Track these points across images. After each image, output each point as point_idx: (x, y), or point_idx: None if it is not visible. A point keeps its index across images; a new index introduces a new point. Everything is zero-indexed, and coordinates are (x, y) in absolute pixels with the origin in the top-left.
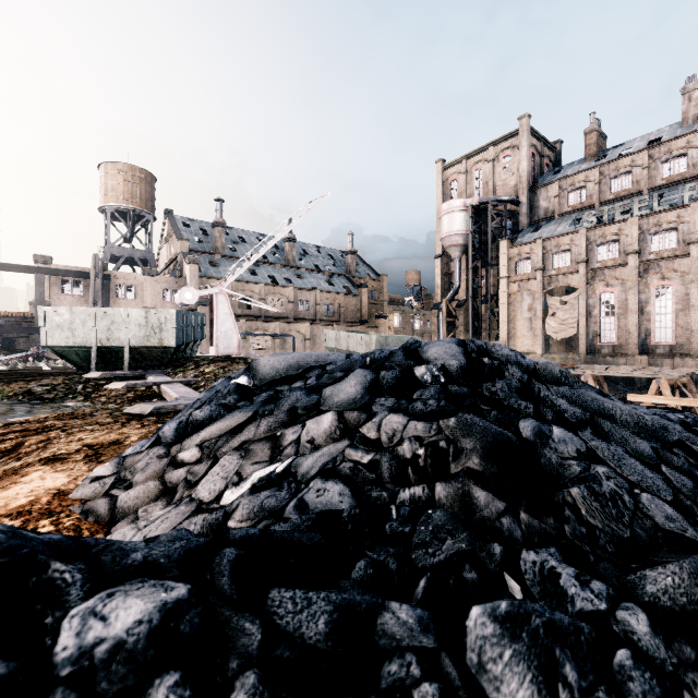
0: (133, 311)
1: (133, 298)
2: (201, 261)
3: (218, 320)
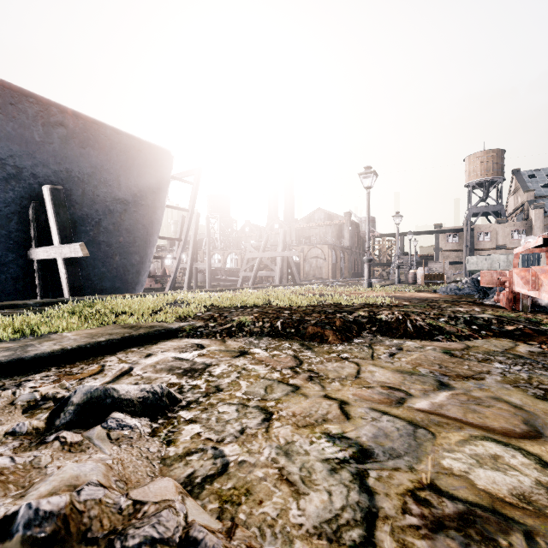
0: (501, 256)
1: (488, 240)
2: (545, 203)
3: None
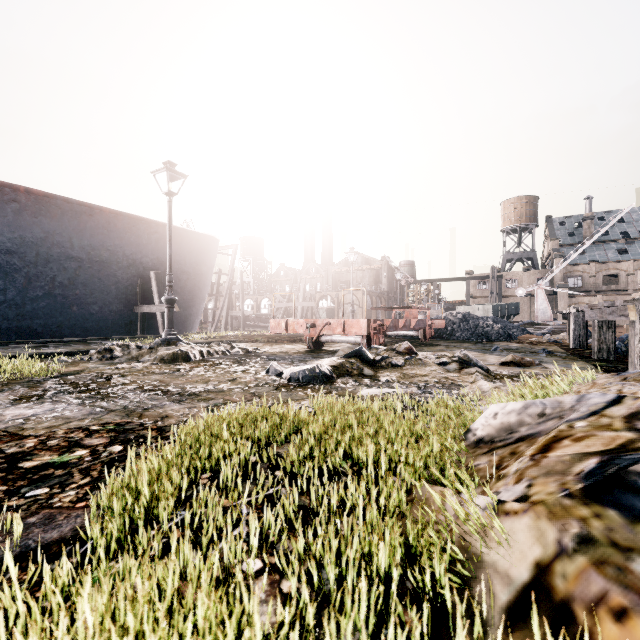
0: (479, 306)
1: (516, 287)
2: (568, 252)
3: (537, 303)
